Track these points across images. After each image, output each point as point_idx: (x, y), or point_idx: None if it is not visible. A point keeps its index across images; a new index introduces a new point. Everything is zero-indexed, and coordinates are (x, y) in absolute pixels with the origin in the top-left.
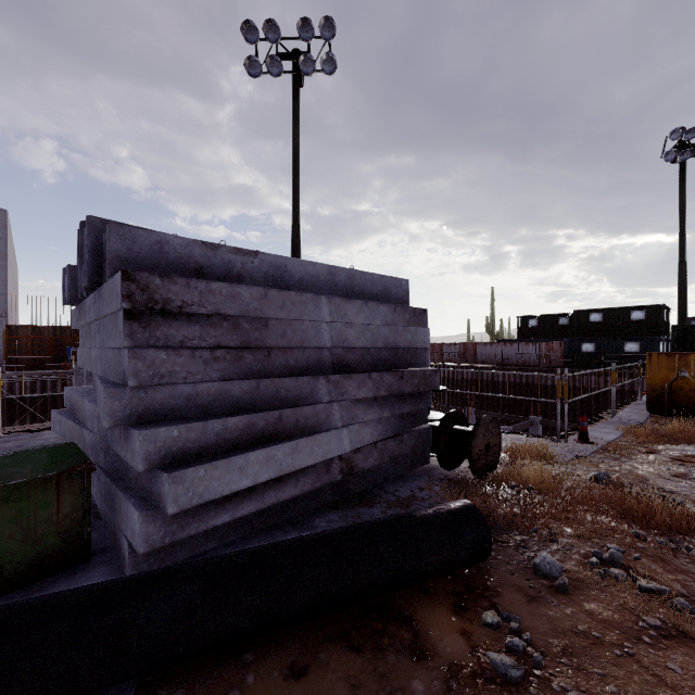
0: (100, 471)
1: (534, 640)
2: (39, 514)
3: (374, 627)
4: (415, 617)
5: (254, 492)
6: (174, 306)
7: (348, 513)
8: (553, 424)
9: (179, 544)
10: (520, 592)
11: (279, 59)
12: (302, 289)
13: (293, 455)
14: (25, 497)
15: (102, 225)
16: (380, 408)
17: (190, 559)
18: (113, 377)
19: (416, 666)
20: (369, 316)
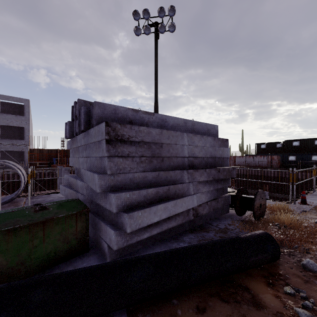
0: None
1: (315, 303)
2: (69, 230)
3: (230, 290)
4: (249, 287)
5: (158, 223)
6: (125, 138)
7: (197, 234)
8: (275, 195)
9: (127, 246)
10: (299, 278)
11: (149, 26)
12: (172, 130)
13: (175, 207)
14: (64, 222)
15: (84, 103)
16: (209, 186)
17: (132, 253)
18: (96, 170)
19: (259, 312)
20: (204, 142)
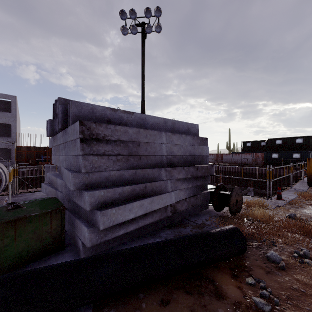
0: (66, 210)
1: (273, 292)
2: (43, 228)
3: (196, 283)
4: (214, 279)
5: (135, 220)
6: (100, 136)
7: (175, 230)
8: (259, 191)
9: (103, 243)
10: (262, 269)
11: (136, 26)
12: (152, 129)
13: (151, 204)
14: (38, 221)
15: (64, 101)
16: (187, 183)
17: (107, 250)
18: (73, 168)
19: (219, 302)
20: (183, 141)
